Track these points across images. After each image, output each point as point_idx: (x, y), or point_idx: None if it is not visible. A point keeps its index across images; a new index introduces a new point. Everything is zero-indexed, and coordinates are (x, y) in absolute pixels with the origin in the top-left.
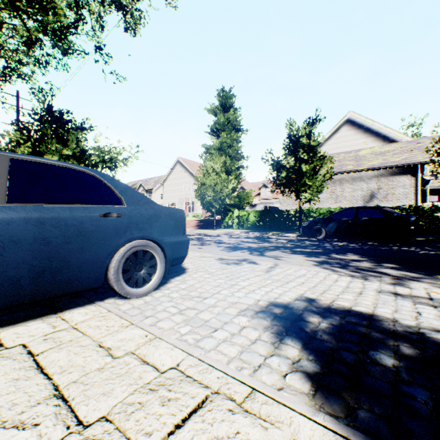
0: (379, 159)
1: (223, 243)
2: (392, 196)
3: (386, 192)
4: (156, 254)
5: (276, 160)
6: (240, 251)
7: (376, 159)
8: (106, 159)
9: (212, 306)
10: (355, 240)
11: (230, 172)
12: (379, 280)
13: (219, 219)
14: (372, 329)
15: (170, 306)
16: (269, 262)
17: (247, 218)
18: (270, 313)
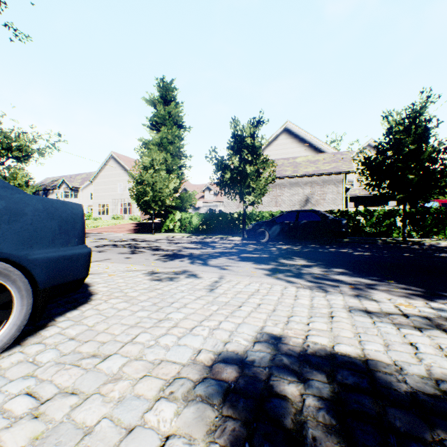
0: (312, 167)
1: (160, 250)
2: (324, 201)
3: (319, 197)
4: (9, 283)
5: (221, 159)
6: (179, 260)
7: (310, 166)
8: (14, 147)
9: (112, 378)
10: (295, 242)
11: (172, 171)
12: (340, 292)
13: (160, 222)
14: (385, 400)
15: (19, 393)
16: (214, 274)
17: (190, 221)
18: (218, 384)
